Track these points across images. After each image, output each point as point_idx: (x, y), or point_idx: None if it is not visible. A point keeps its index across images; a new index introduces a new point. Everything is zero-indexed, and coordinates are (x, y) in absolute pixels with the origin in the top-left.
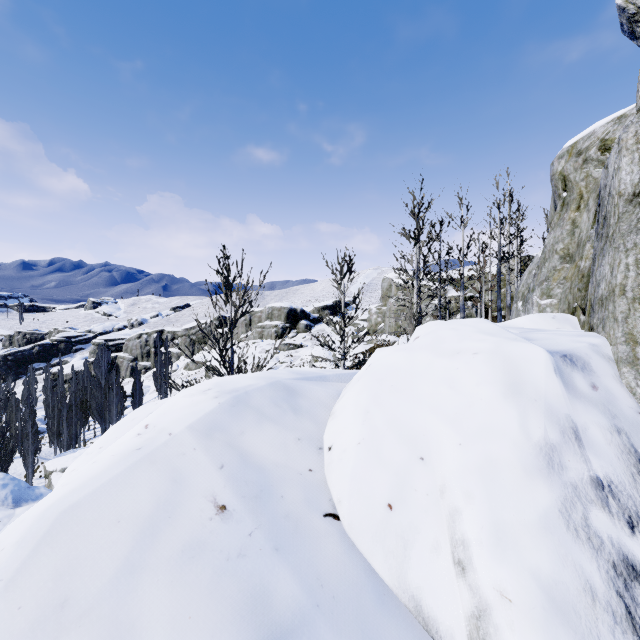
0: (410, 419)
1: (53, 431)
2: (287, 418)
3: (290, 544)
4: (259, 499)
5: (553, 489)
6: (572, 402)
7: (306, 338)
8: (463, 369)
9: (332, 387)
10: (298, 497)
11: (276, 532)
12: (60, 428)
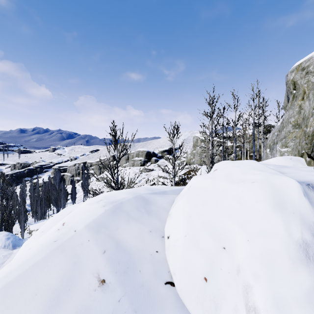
0: (216, 222)
1: (33, 210)
2: (144, 218)
3: (144, 307)
4: (126, 274)
5: (311, 274)
6: None
7: (155, 166)
8: (246, 191)
9: (169, 198)
10: (149, 271)
11: (135, 298)
12: (37, 209)
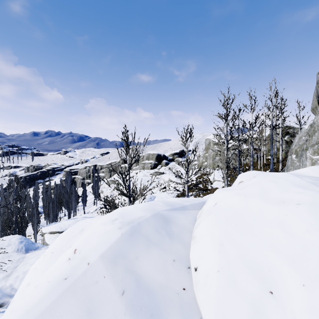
0: (256, 255)
1: (46, 213)
2: (165, 242)
3: None
4: None
5: None
6: None
7: (166, 169)
8: (291, 216)
9: (190, 214)
10: (178, 318)
11: None
12: (49, 212)
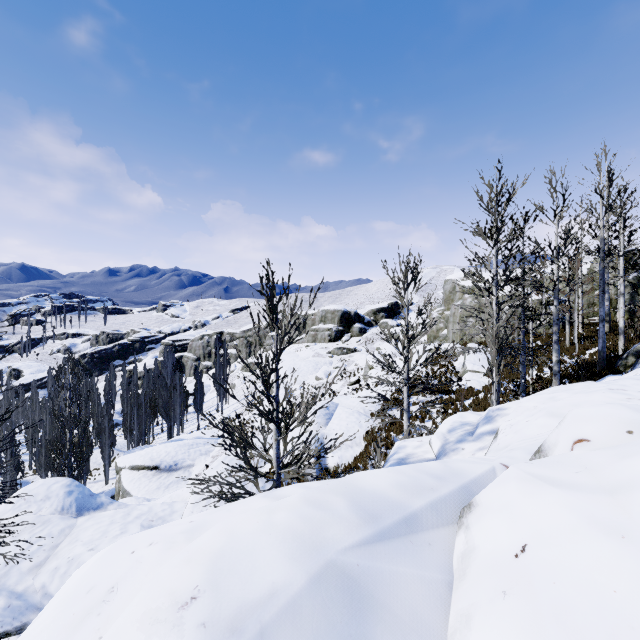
0: None
1: (126, 426)
2: None
3: None
4: None
5: None
6: None
7: (360, 342)
8: None
9: (432, 555)
10: None
11: None
12: (131, 424)
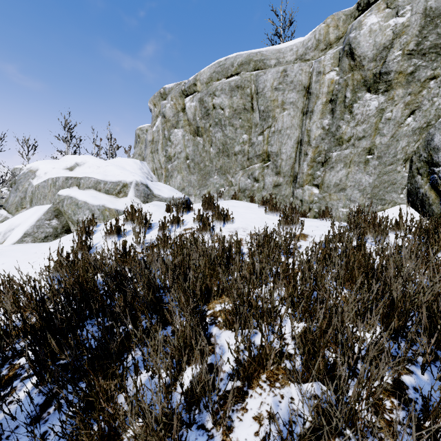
0: (122, 165)
1: None
2: None
3: None
4: None
5: (141, 171)
6: (142, 166)
7: None
8: (128, 161)
9: None
10: None
11: None
12: None
